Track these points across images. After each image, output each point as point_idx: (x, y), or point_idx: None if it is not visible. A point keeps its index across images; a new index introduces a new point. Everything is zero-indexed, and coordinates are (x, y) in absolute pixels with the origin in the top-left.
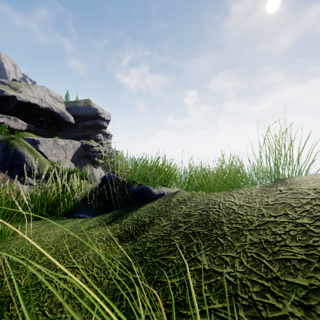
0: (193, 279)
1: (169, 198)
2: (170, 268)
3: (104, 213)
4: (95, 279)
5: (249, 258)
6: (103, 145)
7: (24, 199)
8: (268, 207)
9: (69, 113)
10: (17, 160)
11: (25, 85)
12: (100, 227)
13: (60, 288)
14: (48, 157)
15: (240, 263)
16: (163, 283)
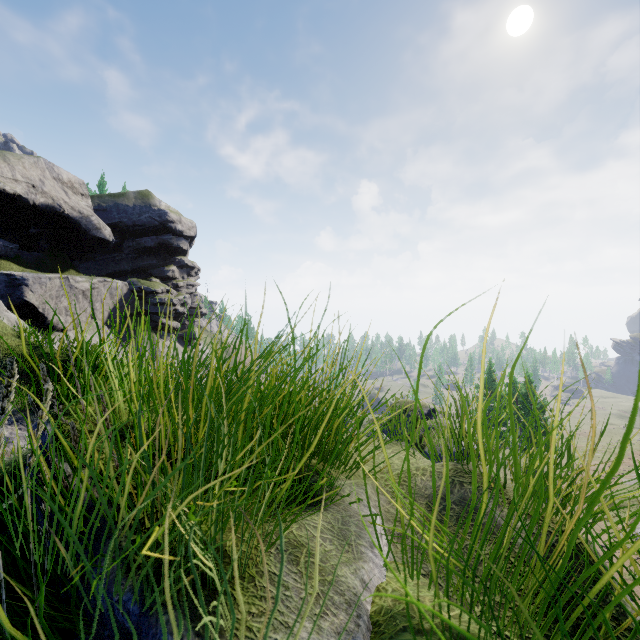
0: None
1: None
2: None
3: None
4: None
5: None
6: (179, 289)
7: None
8: None
9: (102, 219)
10: None
11: None
12: None
13: None
14: (50, 317)
15: None
16: None
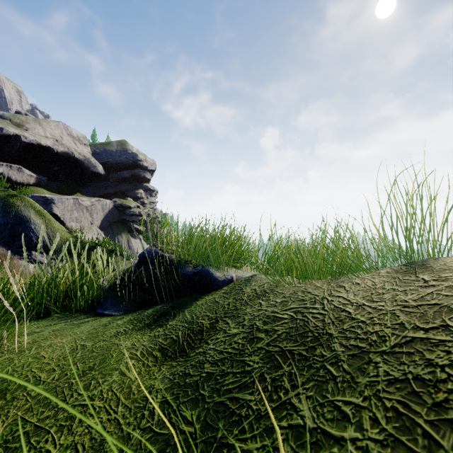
0: (287, 446)
1: (241, 287)
2: (244, 419)
3: (141, 309)
4: (119, 427)
5: (389, 412)
6: (145, 205)
7: (14, 290)
8: (409, 311)
9: (96, 160)
10: (19, 227)
11: (33, 119)
12: (134, 332)
13: (60, 444)
14: (67, 223)
15: (372, 421)
16: (233, 449)
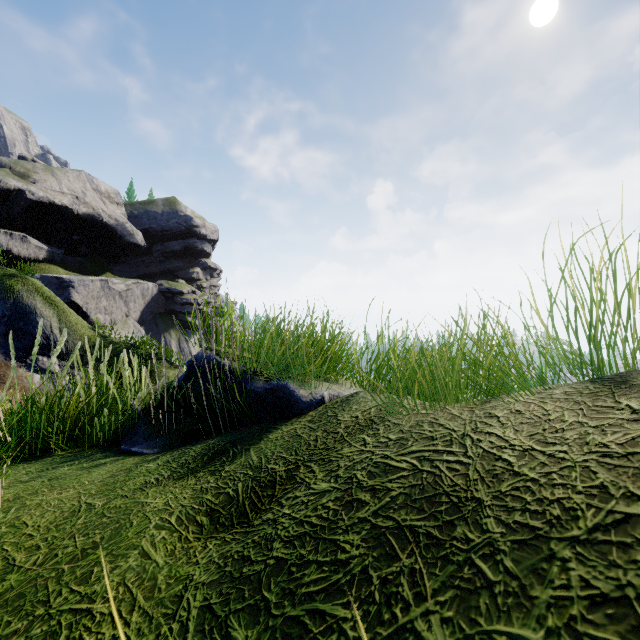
0: None
1: (335, 412)
2: None
3: (187, 444)
4: None
5: None
6: (203, 290)
7: None
8: (613, 464)
9: (134, 225)
10: (20, 321)
11: (44, 168)
12: (171, 483)
13: None
14: (91, 315)
15: None
16: None
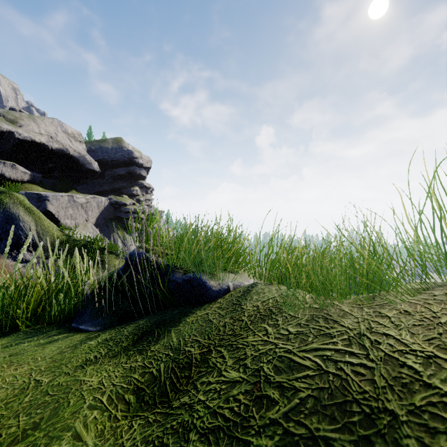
0: None
1: (239, 300)
2: None
3: (122, 323)
4: None
5: None
6: (140, 202)
7: None
8: None
9: (92, 157)
10: (7, 225)
11: (27, 116)
12: (106, 361)
13: None
14: (61, 220)
15: None
16: None
